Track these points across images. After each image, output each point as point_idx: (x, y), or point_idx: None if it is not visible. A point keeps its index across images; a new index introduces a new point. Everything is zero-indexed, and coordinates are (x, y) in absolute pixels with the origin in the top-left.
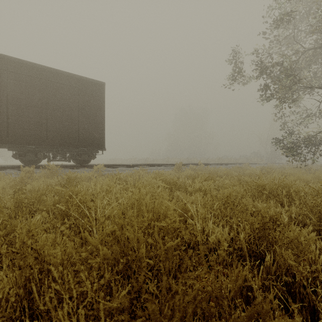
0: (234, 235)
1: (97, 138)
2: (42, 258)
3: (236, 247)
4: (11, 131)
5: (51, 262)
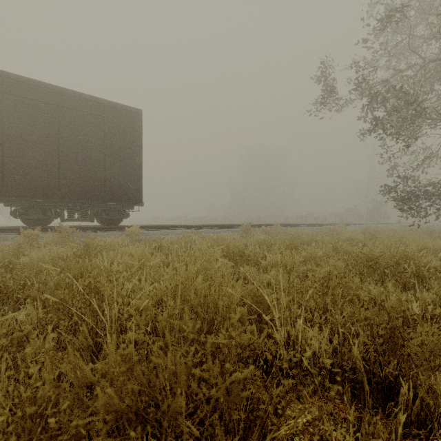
0: (338, 341)
1: (131, 188)
2: None
3: (347, 369)
4: (7, 178)
5: None
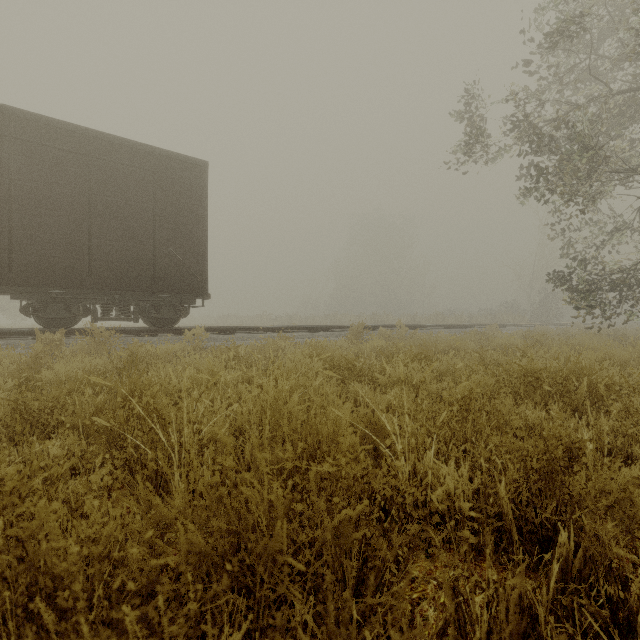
0: (481, 481)
1: (193, 274)
2: (31, 561)
3: (491, 513)
4: (17, 259)
5: (54, 571)
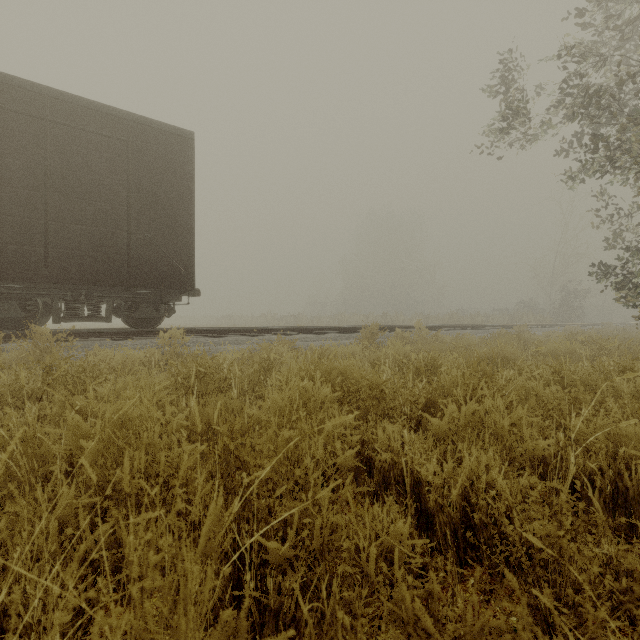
0: None
1: (176, 266)
2: None
3: None
4: None
5: None
